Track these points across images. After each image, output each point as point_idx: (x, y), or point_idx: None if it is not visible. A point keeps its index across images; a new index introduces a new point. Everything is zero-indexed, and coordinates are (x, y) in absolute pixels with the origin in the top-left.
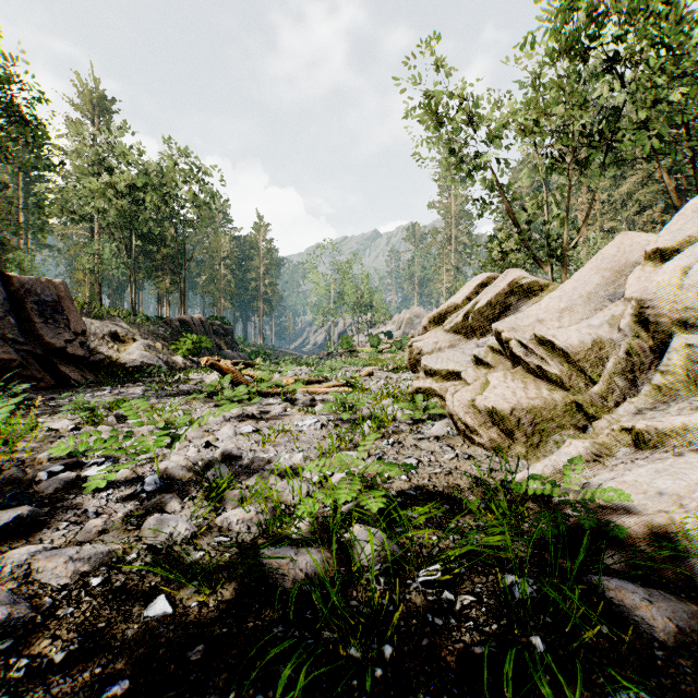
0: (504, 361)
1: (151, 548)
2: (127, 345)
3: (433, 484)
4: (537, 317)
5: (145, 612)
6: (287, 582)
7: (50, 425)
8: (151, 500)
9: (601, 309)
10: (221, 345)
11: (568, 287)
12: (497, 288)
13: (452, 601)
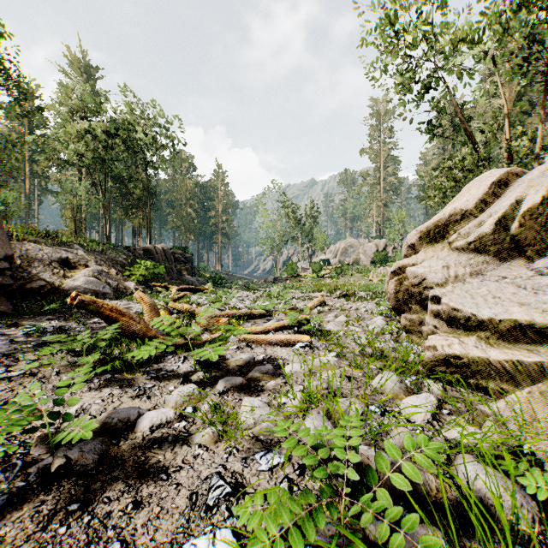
0: None
1: None
2: (76, 271)
3: None
4: None
5: None
6: None
7: None
8: None
9: None
10: (182, 271)
11: None
12: None
13: None
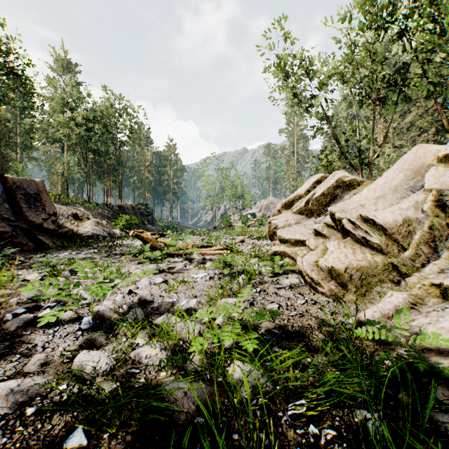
0: (335, 233)
1: (78, 379)
2: (83, 222)
3: (291, 324)
4: (359, 203)
5: (64, 444)
6: (182, 415)
7: (25, 277)
8: (84, 336)
9: (405, 197)
10: (145, 222)
11: (380, 182)
12: (328, 183)
13: (317, 435)
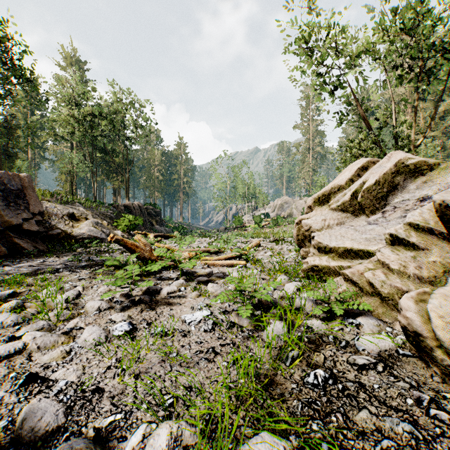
0: (434, 242)
1: None
2: (80, 222)
3: None
4: None
5: None
6: None
7: None
8: None
9: None
10: (153, 222)
11: None
12: (383, 168)
13: None
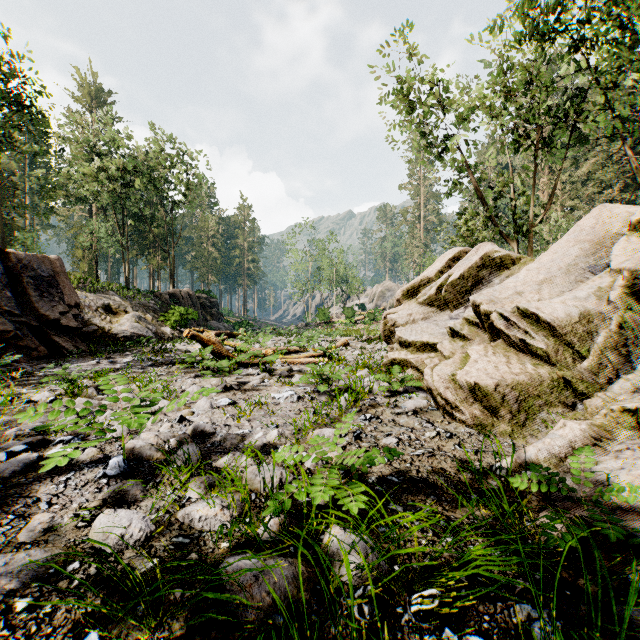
0: (480, 333)
1: (98, 553)
2: (119, 316)
3: (416, 469)
4: (515, 290)
5: None
6: (250, 611)
7: (32, 397)
8: (111, 486)
9: (582, 281)
10: (208, 316)
11: (546, 259)
12: (470, 262)
13: None
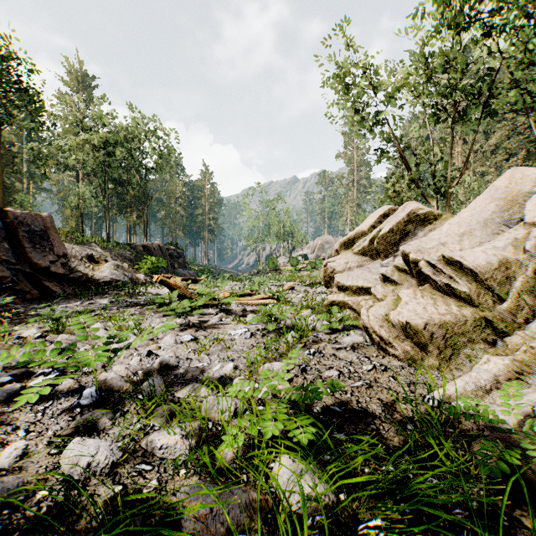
0: (409, 279)
1: (66, 479)
2: (100, 265)
3: (356, 399)
4: (439, 241)
5: None
6: None
7: (22, 333)
8: (83, 415)
9: (498, 233)
10: (175, 265)
11: (466, 214)
12: (398, 217)
13: None
